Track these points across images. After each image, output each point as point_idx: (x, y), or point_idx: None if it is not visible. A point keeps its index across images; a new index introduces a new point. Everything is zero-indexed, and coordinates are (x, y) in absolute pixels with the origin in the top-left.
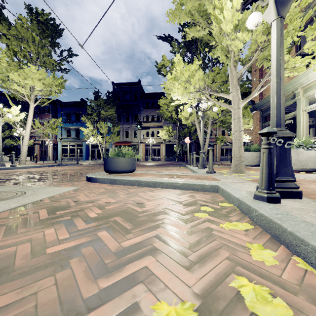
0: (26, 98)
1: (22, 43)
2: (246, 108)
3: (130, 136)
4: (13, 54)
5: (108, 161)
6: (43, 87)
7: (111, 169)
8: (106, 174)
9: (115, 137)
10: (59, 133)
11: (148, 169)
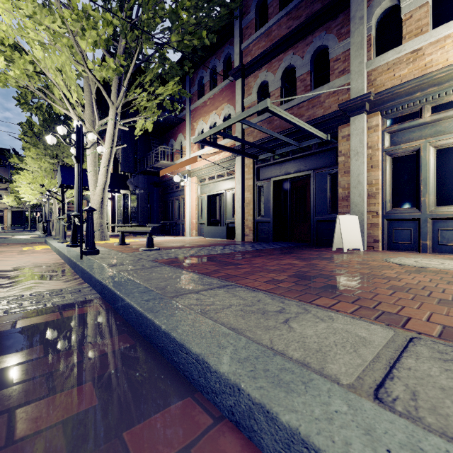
0: None
1: None
2: None
3: None
4: None
5: None
6: None
7: None
8: None
9: None
10: None
11: None
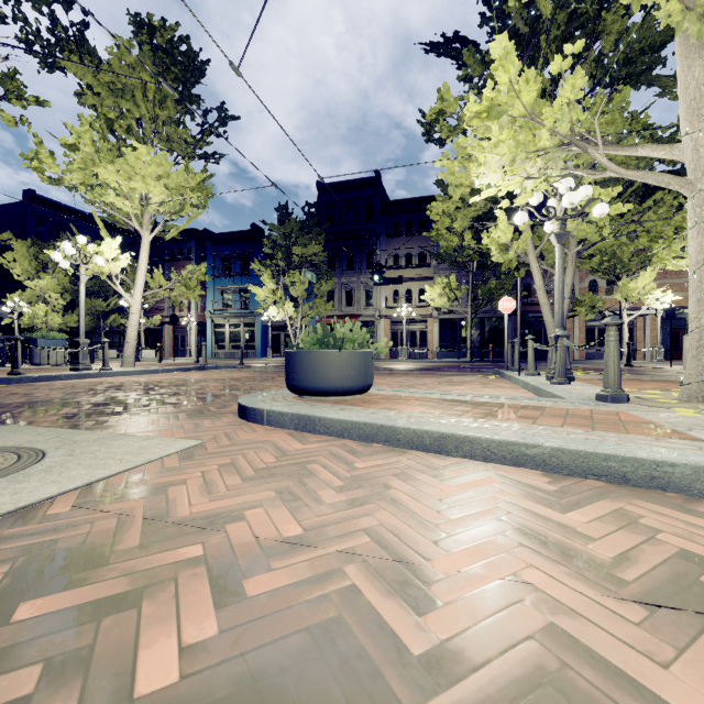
0: (134, 221)
1: (123, 101)
2: None
3: (355, 301)
4: (106, 127)
5: (296, 360)
6: (166, 195)
7: (304, 383)
8: (291, 397)
9: (324, 304)
10: (209, 299)
11: (402, 380)
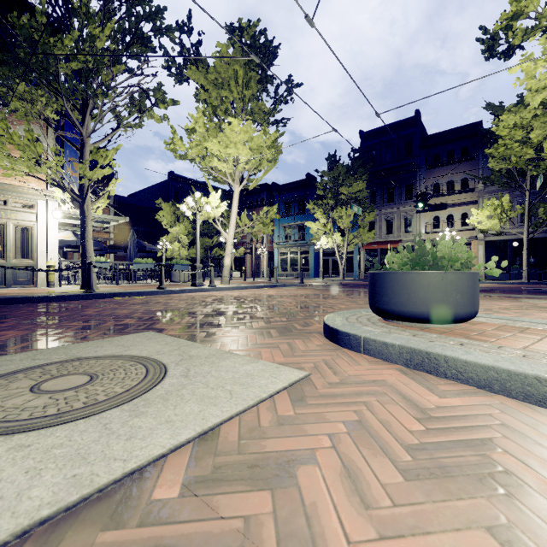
0: (229, 178)
1: (222, 91)
2: None
3: (395, 229)
4: (212, 112)
5: (385, 282)
6: (250, 155)
7: (396, 306)
8: (377, 320)
9: (367, 233)
10: (276, 234)
11: None
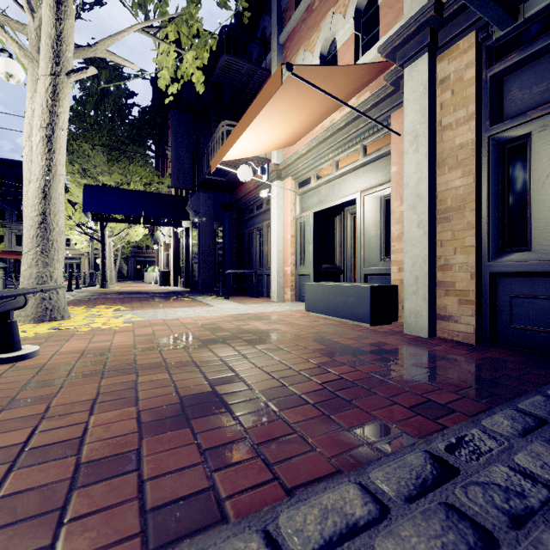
0: None
1: None
2: (148, 240)
3: None
4: None
5: None
6: None
7: None
8: None
9: None
10: None
11: None
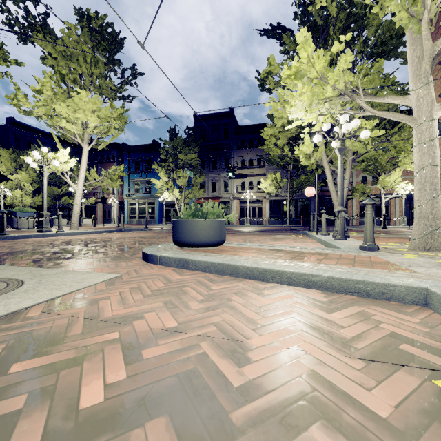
0: (78, 138)
1: (71, 63)
2: None
3: (218, 189)
4: (60, 79)
5: (178, 225)
6: (98, 122)
7: (183, 239)
8: (175, 248)
9: (198, 190)
10: (126, 187)
11: (245, 237)
